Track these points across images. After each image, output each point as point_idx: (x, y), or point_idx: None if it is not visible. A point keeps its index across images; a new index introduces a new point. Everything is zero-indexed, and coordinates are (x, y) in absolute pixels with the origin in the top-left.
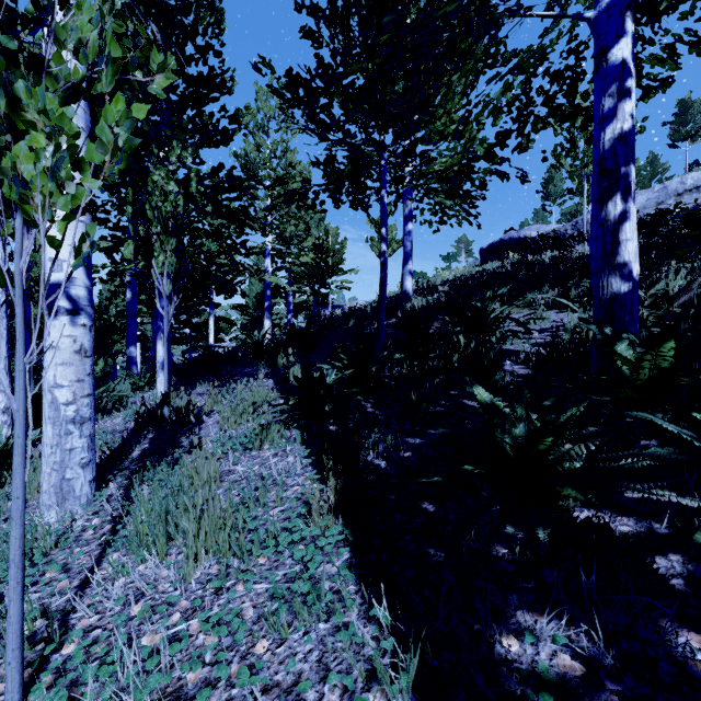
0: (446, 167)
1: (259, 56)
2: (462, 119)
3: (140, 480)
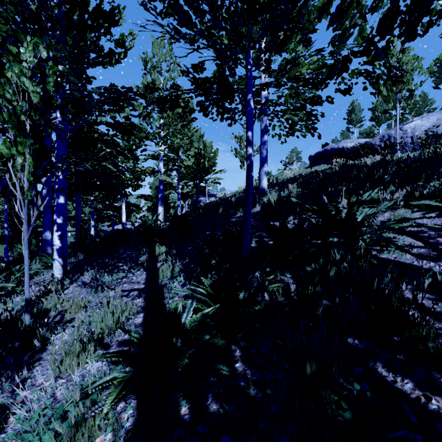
0: (313, 69)
1: None
2: None
3: None
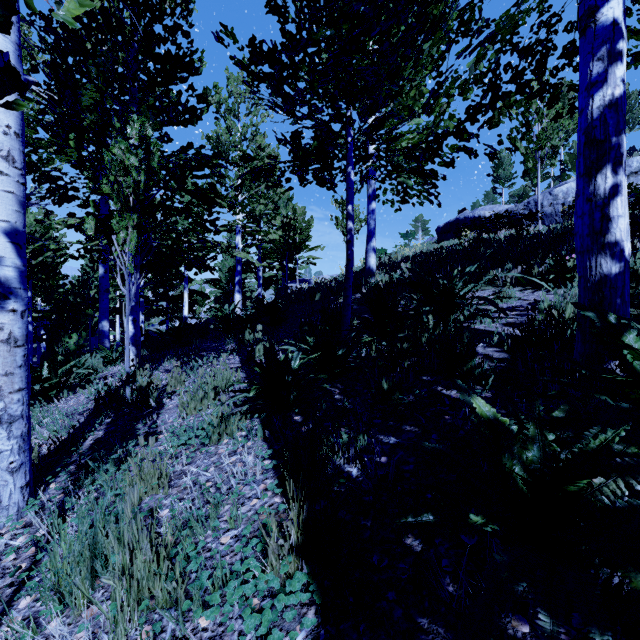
0: (413, 143)
1: (221, 23)
2: (433, 91)
3: (83, 482)
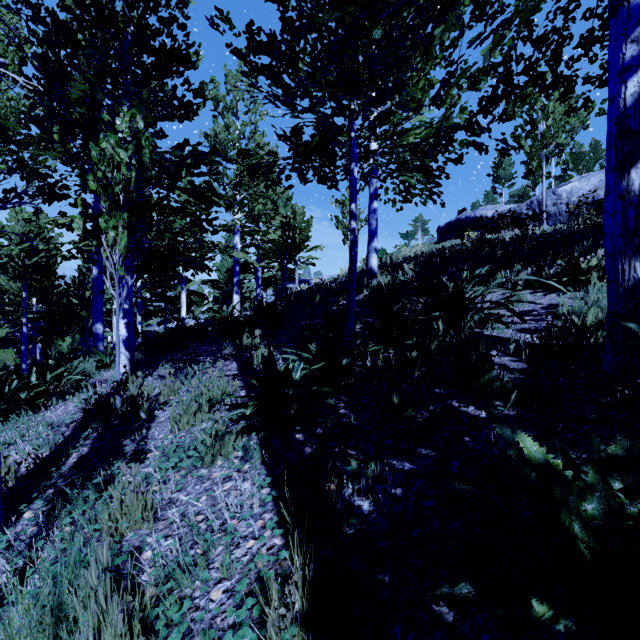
0: (420, 138)
1: (216, 7)
2: (444, 81)
3: (59, 511)
